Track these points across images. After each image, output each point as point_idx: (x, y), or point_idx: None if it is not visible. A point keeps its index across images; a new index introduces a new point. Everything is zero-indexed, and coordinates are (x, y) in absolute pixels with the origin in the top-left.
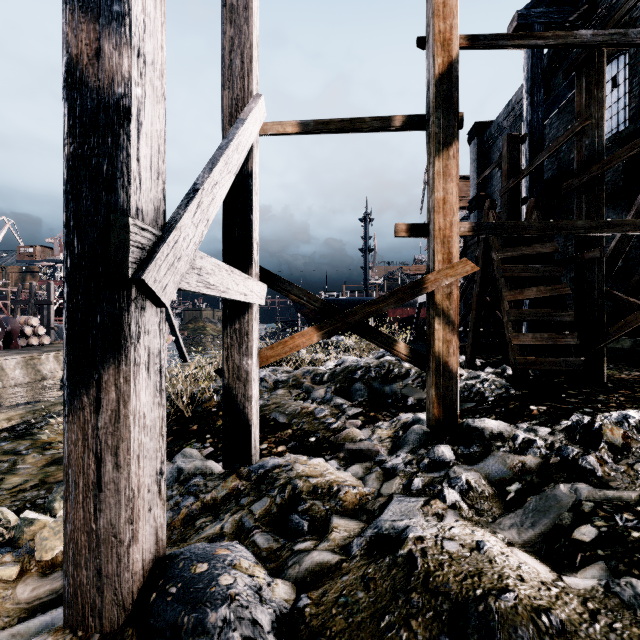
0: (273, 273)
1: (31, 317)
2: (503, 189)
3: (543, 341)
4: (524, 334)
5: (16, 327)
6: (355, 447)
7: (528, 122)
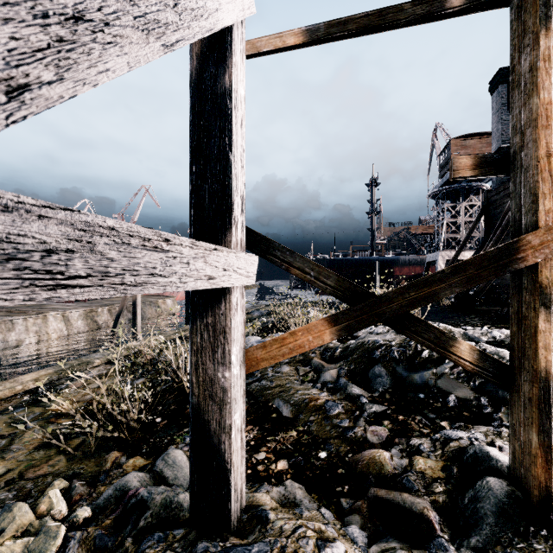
0: (268, 239)
1: None
2: None
3: None
4: None
5: None
6: (388, 500)
7: None
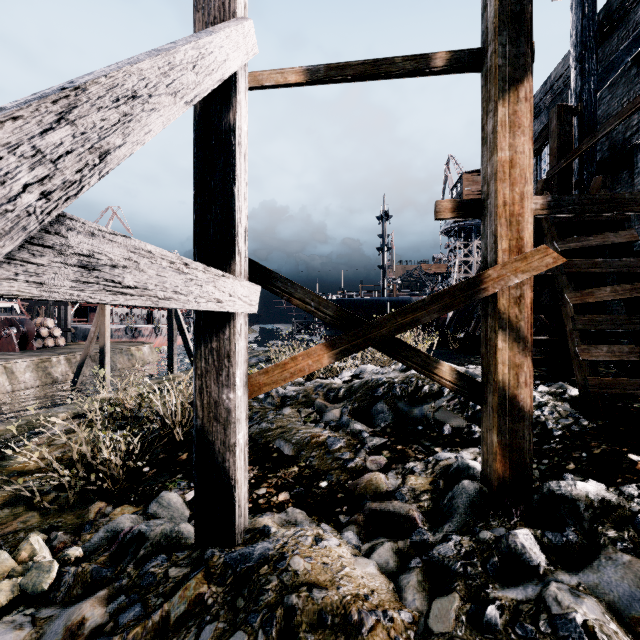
0: (270, 270)
1: (47, 319)
2: (552, 170)
3: (623, 356)
4: (596, 347)
5: (32, 329)
6: (381, 509)
7: (577, 94)
